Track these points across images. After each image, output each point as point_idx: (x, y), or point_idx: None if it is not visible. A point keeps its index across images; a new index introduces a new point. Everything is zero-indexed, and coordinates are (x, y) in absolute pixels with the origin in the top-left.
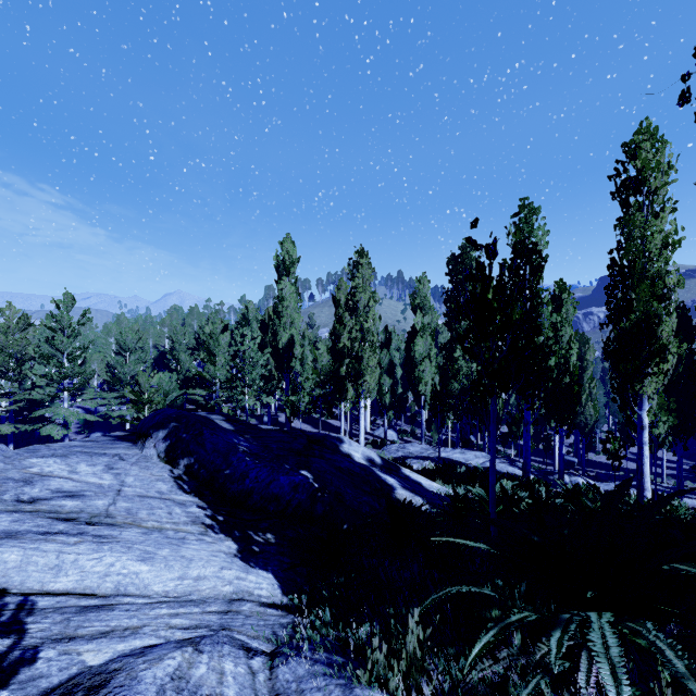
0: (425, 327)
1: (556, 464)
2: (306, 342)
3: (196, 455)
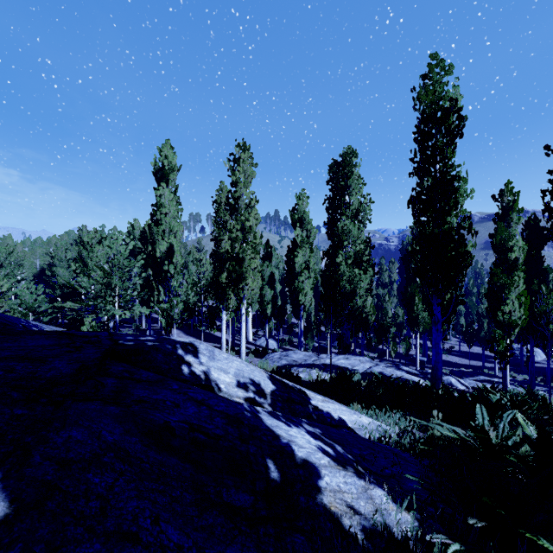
0: (305, 240)
1: (418, 364)
2: (190, 257)
3: None
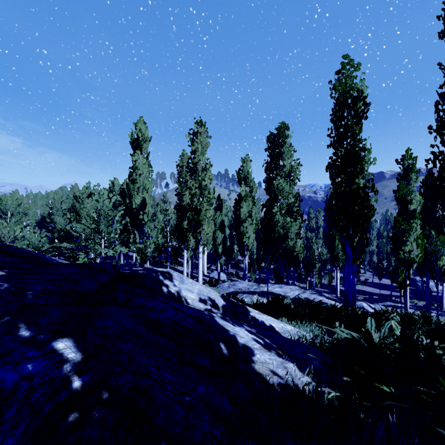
0: (248, 195)
1: (338, 293)
2: (158, 208)
3: None
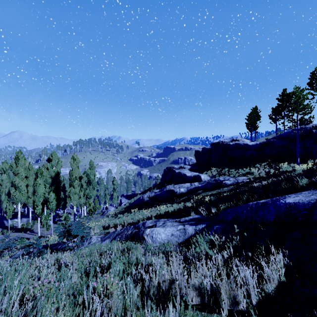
0: None
1: None
2: None
3: None
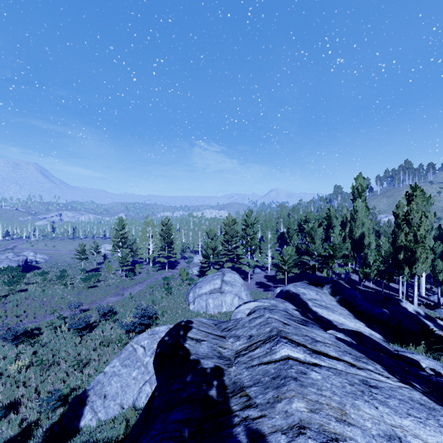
0: None
1: None
2: (370, 231)
3: (342, 295)
